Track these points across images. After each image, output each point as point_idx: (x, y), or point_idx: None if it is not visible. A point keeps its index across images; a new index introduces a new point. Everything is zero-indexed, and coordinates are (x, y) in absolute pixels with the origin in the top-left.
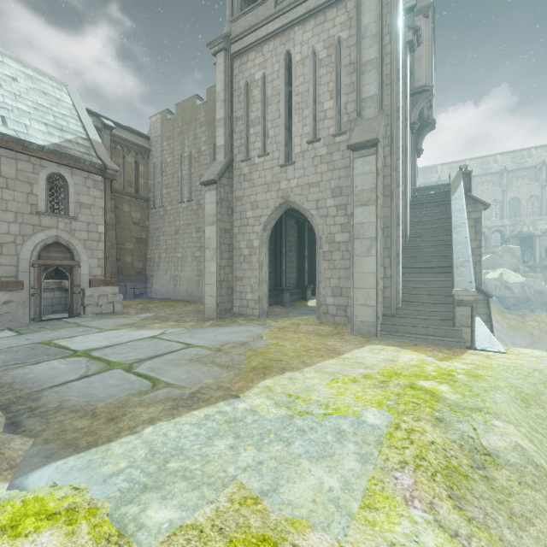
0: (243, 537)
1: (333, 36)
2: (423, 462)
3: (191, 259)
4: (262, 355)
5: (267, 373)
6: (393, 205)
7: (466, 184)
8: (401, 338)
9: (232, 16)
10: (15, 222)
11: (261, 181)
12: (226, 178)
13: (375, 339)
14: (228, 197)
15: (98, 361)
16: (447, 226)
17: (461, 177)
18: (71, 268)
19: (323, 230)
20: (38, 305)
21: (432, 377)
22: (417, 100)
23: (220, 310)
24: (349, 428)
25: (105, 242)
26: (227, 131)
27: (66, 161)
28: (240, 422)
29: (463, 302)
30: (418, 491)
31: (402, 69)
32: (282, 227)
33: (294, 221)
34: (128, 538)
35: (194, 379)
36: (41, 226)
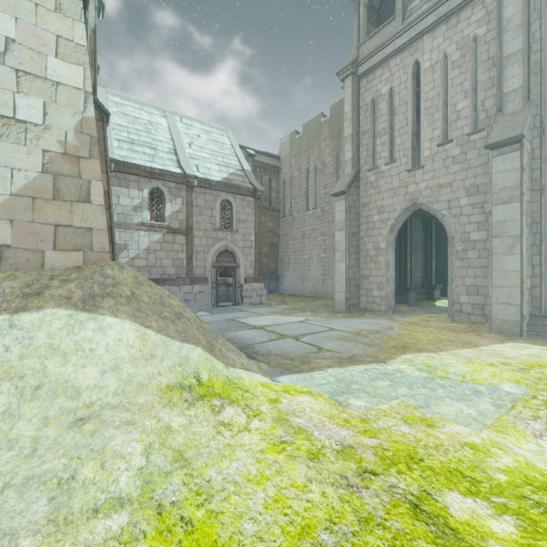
0: (412, 416)
1: (468, 35)
2: None
3: (317, 260)
4: (398, 339)
5: (406, 350)
6: (544, 199)
7: None
8: None
9: (359, 41)
10: (204, 237)
11: (388, 187)
12: (354, 187)
13: (519, 339)
14: (355, 204)
15: (273, 333)
16: None
17: None
18: (234, 269)
19: (456, 229)
20: (216, 295)
21: None
22: None
23: (348, 305)
24: (485, 390)
25: (255, 248)
26: (354, 145)
27: (231, 189)
28: (392, 375)
29: None
30: None
31: None
32: (407, 227)
33: (419, 220)
34: (345, 406)
35: (346, 349)
36: (217, 239)
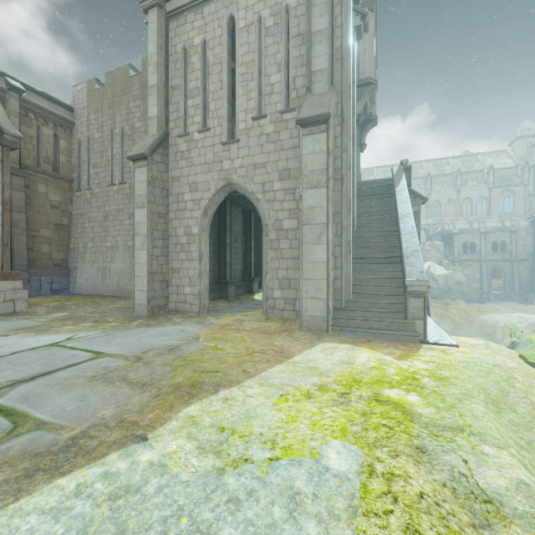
0: None
1: (281, 3)
2: None
3: (123, 249)
4: (193, 364)
5: (195, 393)
6: (344, 190)
7: (406, 178)
8: (353, 334)
9: None
10: None
11: (201, 160)
12: (160, 154)
13: (326, 336)
14: (162, 176)
15: None
16: (392, 218)
17: (403, 171)
18: None
19: (270, 216)
20: None
21: (397, 383)
22: (362, 92)
23: (151, 307)
24: (307, 485)
25: (2, 225)
26: (161, 100)
27: None
28: (135, 495)
29: (416, 293)
30: None
31: None
32: (226, 215)
33: (240, 210)
34: None
35: (85, 411)
36: None
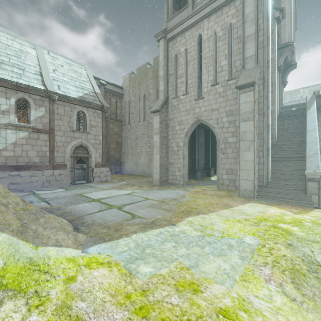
0: (183, 281)
1: (227, 22)
2: (277, 264)
3: (145, 153)
4: (186, 205)
5: (190, 214)
6: (265, 120)
7: (318, 102)
8: (270, 200)
9: (168, 18)
10: (64, 136)
11: (184, 109)
12: (164, 108)
13: (253, 200)
14: (165, 118)
15: (105, 204)
16: (303, 131)
17: (315, 98)
18: (87, 158)
19: (220, 136)
20: (73, 176)
21: (288, 222)
22: (283, 52)
23: (161, 181)
24: (235, 244)
25: (102, 144)
26: (165, 82)
27: (85, 104)
28: (177, 236)
29: (312, 179)
30: (273, 277)
31: (271, 35)
32: (196, 134)
33: (203, 130)
34: (133, 275)
35: (152, 215)
36: (74, 138)
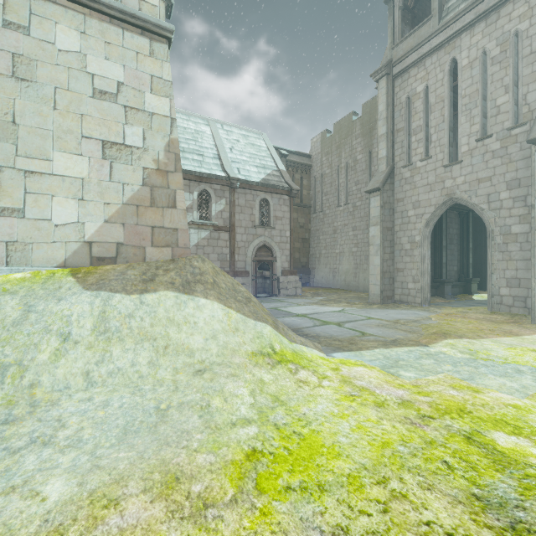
0: (458, 384)
1: (509, 31)
2: None
3: (348, 254)
4: (437, 327)
5: (447, 336)
6: None
7: None
8: None
9: (393, 43)
10: (245, 234)
11: (424, 182)
12: (388, 184)
13: None
14: (390, 200)
15: (316, 320)
16: None
17: None
18: (271, 263)
19: (495, 223)
20: (255, 287)
21: None
22: None
23: (383, 297)
24: (527, 370)
25: (290, 243)
26: (389, 143)
27: (269, 189)
28: (435, 356)
29: None
30: None
31: None
32: (442, 221)
33: (455, 213)
34: (396, 376)
35: (388, 335)
36: (256, 235)
